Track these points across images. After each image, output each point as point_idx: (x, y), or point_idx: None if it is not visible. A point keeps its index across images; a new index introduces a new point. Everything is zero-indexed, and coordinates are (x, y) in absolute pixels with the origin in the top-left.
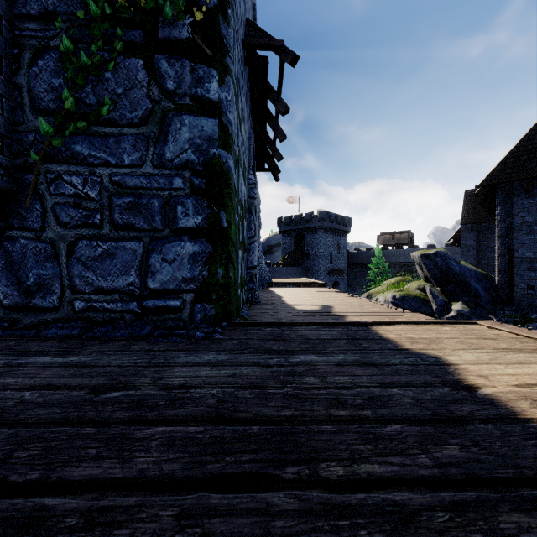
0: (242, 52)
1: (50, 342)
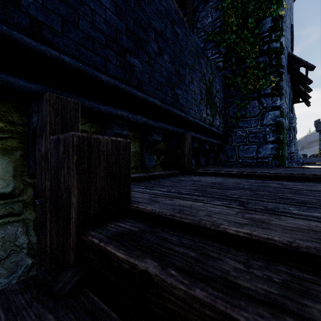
0: (286, 74)
1: (238, 167)
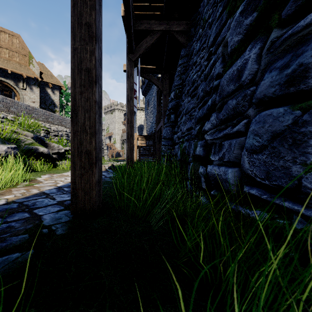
0: None
1: None
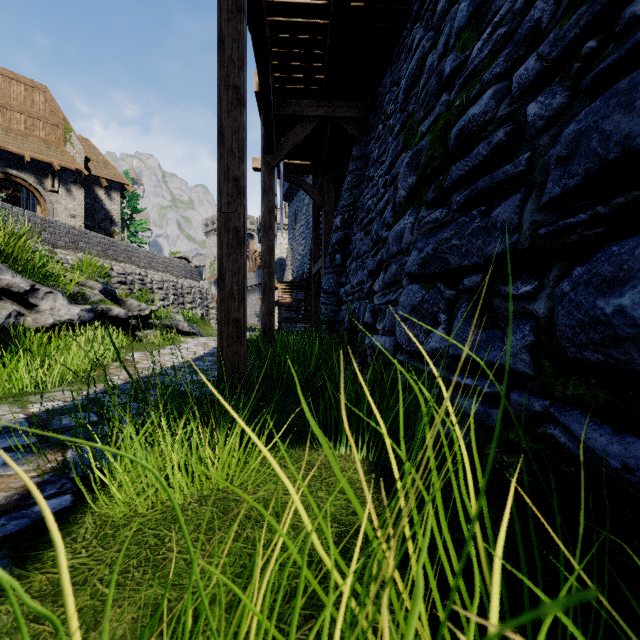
0: None
1: None
